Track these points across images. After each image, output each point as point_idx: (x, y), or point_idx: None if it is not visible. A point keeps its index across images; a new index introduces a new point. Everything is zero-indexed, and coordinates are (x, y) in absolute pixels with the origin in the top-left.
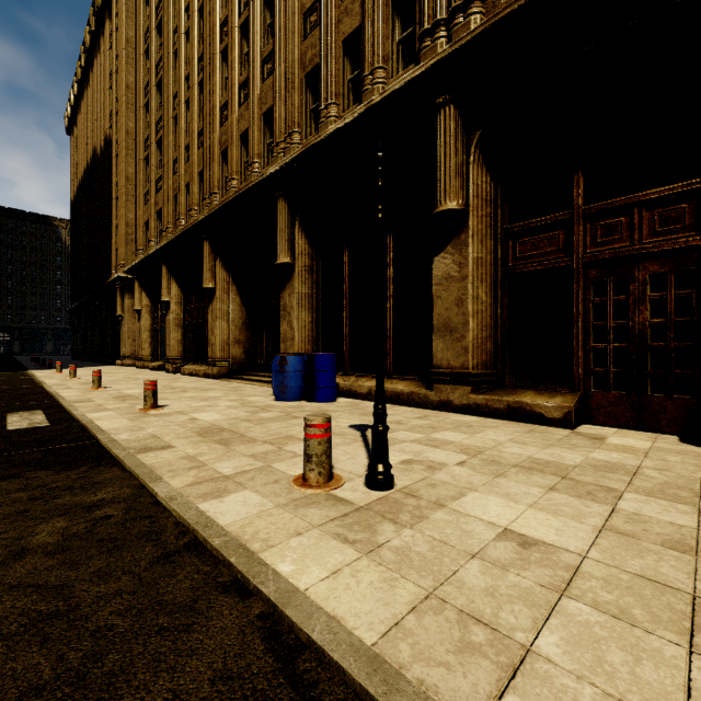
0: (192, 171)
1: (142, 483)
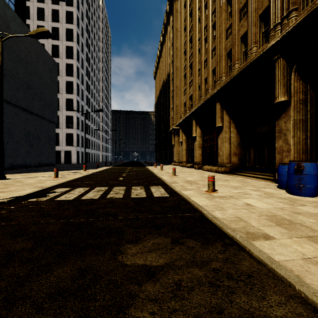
0: (208, 70)
1: (305, 298)
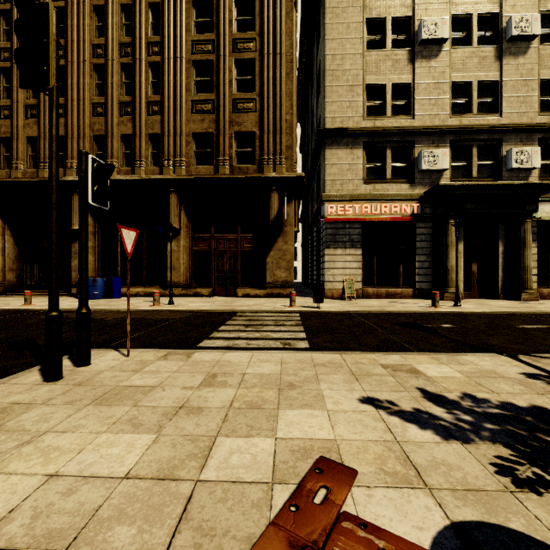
0: None
1: (109, 310)
